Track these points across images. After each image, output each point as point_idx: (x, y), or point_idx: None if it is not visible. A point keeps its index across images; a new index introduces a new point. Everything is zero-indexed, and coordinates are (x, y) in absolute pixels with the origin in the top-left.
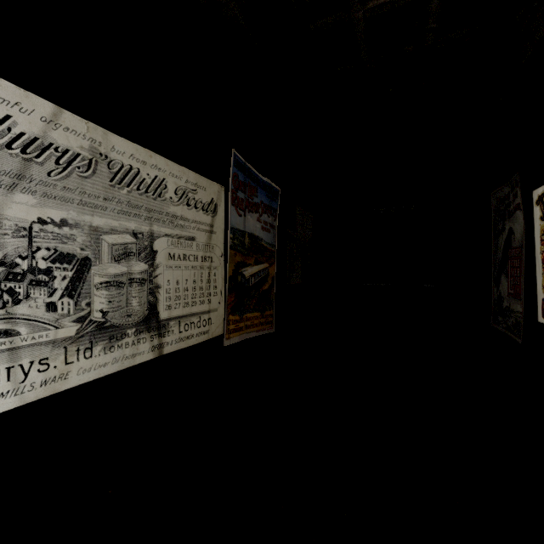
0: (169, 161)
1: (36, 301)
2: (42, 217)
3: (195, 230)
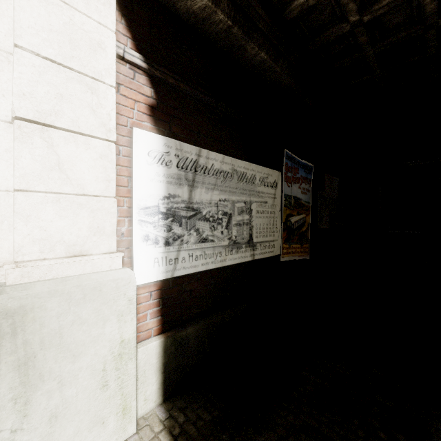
0: (257, 165)
1: (219, 230)
2: (220, 198)
3: (267, 198)
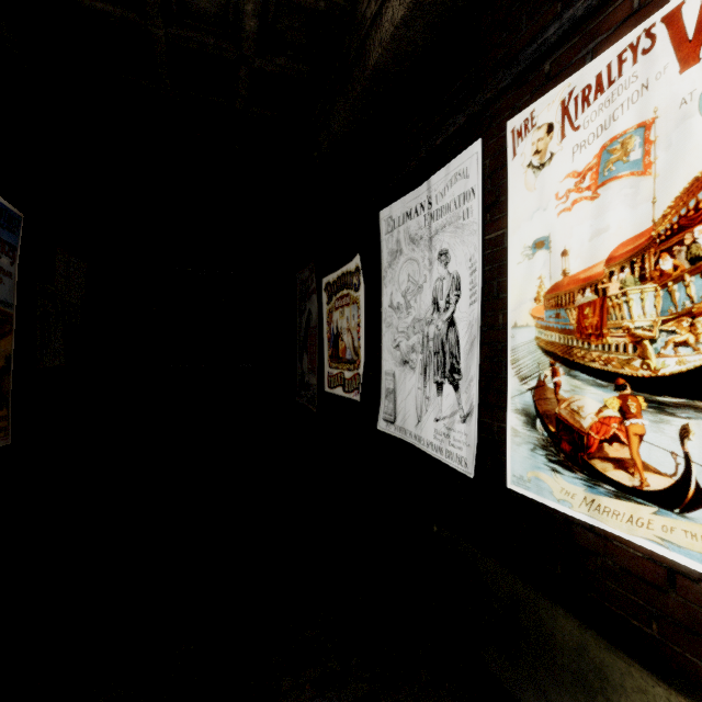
0: None
1: None
2: None
3: None
